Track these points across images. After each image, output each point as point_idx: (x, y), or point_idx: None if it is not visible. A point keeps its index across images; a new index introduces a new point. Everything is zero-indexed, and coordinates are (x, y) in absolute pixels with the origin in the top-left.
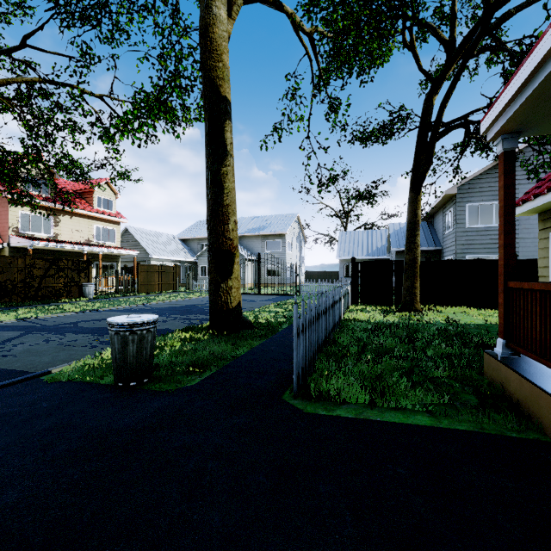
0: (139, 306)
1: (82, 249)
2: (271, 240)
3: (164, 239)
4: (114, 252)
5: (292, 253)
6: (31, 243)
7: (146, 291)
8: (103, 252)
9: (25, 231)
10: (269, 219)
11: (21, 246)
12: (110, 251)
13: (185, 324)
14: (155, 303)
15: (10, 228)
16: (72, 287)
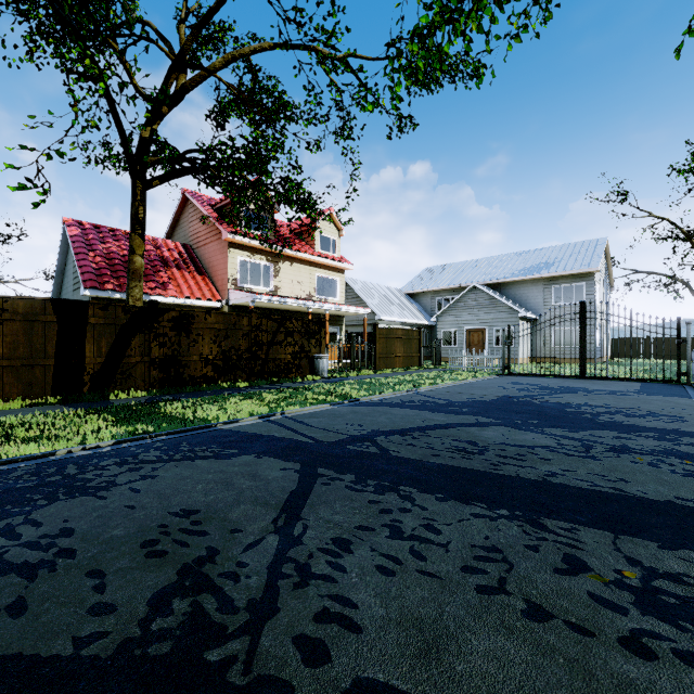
0: (413, 394)
1: (307, 305)
2: (563, 285)
3: (388, 294)
4: (341, 310)
5: (599, 306)
6: (253, 297)
7: (385, 367)
8: (328, 311)
9: (244, 283)
10: (549, 253)
11: (240, 304)
12: (338, 309)
13: (688, 477)
14: (427, 389)
15: (229, 280)
16: (302, 360)
